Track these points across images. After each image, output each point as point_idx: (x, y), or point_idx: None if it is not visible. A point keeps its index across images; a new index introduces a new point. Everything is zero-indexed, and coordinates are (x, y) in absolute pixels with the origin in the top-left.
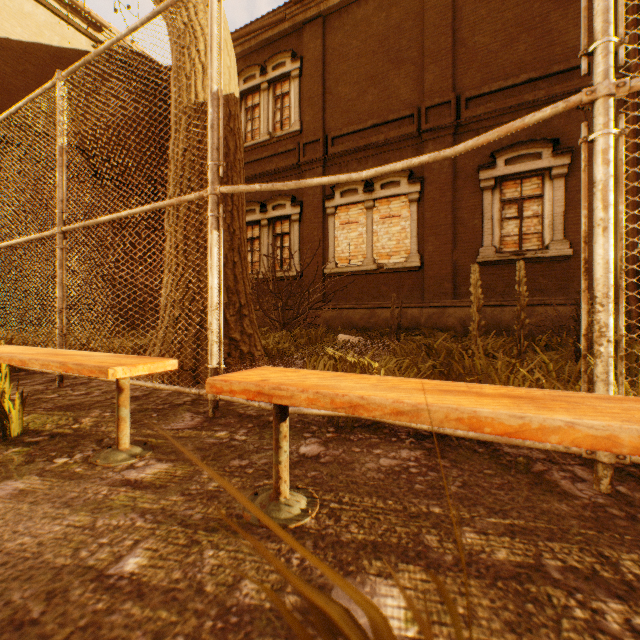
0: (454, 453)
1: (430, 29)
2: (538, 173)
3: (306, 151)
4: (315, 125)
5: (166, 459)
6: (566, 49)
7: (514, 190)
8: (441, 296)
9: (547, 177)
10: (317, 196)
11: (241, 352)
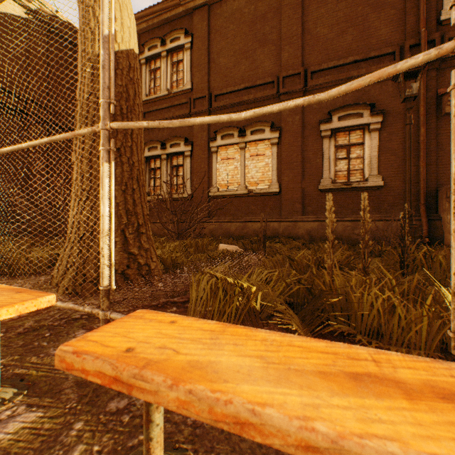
0: None
1: (286, 20)
2: (360, 127)
3: (196, 104)
4: (202, 85)
5: (37, 404)
6: (379, 41)
7: (344, 139)
8: (294, 213)
9: (366, 130)
10: (204, 138)
11: (139, 264)
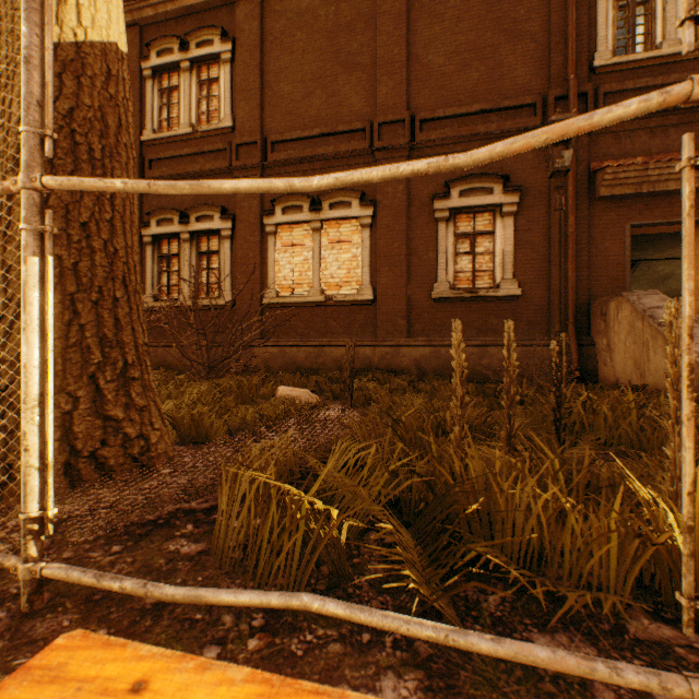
0: (468, 671)
1: (384, 36)
2: (490, 209)
3: (240, 154)
4: (251, 124)
5: None
6: (515, 85)
7: (468, 224)
8: (395, 334)
9: (498, 214)
10: (254, 210)
11: (125, 437)
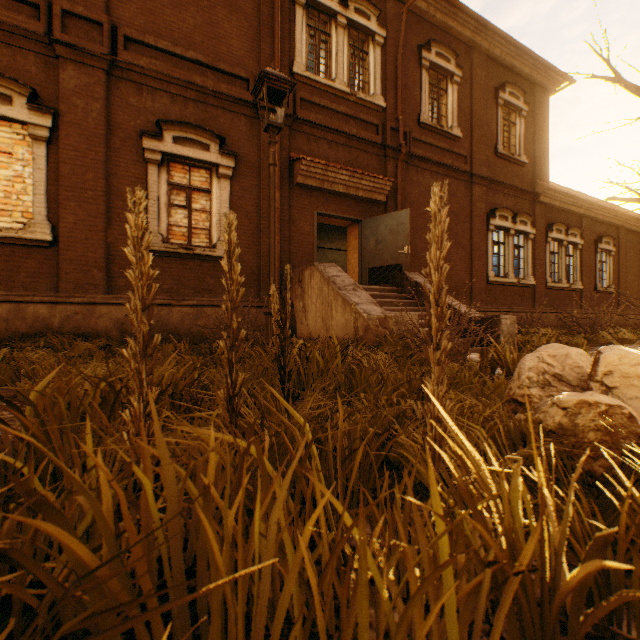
0: None
1: None
2: (207, 166)
3: None
4: None
5: None
6: (232, 54)
7: (184, 176)
8: (89, 288)
9: (216, 174)
10: None
11: None
